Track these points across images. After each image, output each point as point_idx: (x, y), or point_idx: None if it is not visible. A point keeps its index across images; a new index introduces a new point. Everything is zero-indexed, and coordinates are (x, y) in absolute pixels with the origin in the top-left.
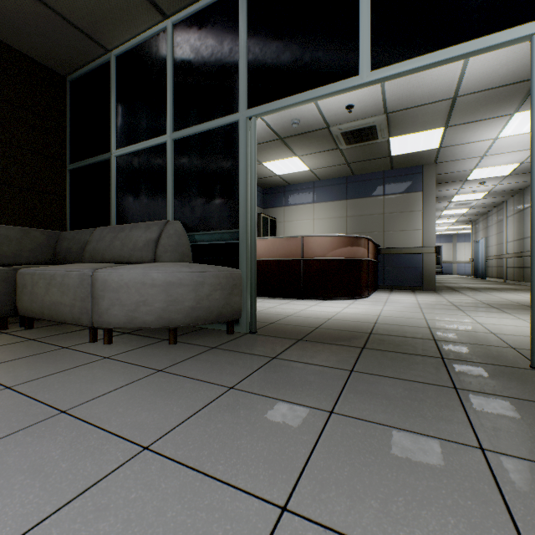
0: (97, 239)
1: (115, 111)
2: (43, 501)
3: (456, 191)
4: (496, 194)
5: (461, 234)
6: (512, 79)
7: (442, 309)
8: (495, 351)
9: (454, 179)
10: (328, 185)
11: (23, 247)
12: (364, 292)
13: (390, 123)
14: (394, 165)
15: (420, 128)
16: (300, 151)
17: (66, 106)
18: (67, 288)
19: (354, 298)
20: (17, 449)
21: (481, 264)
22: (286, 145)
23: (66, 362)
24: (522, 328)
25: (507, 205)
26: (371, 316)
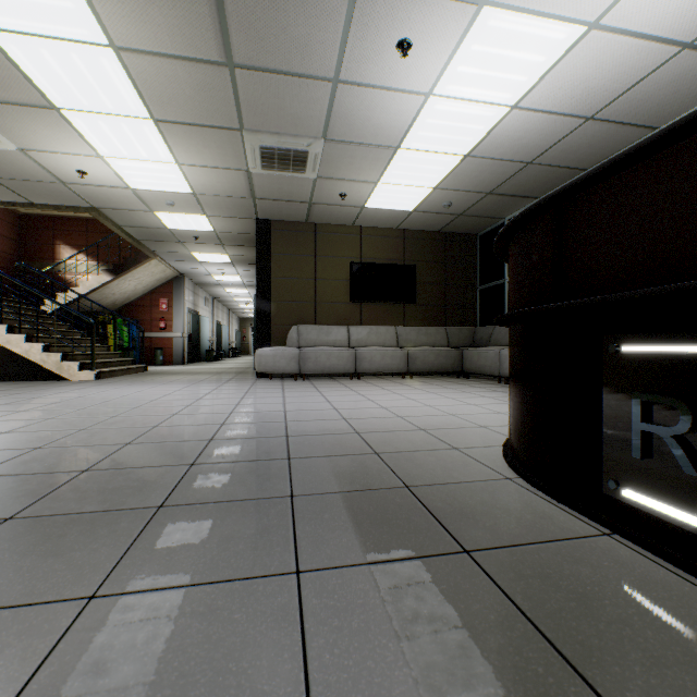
0: (497, 332)
1: None
2: (501, 396)
3: None
4: None
5: None
6: None
7: None
8: None
9: None
10: None
11: (460, 338)
12: None
13: None
14: None
15: None
16: None
17: (477, 251)
18: (487, 358)
19: None
20: (491, 393)
21: None
22: None
23: (492, 386)
24: None
25: None
26: None
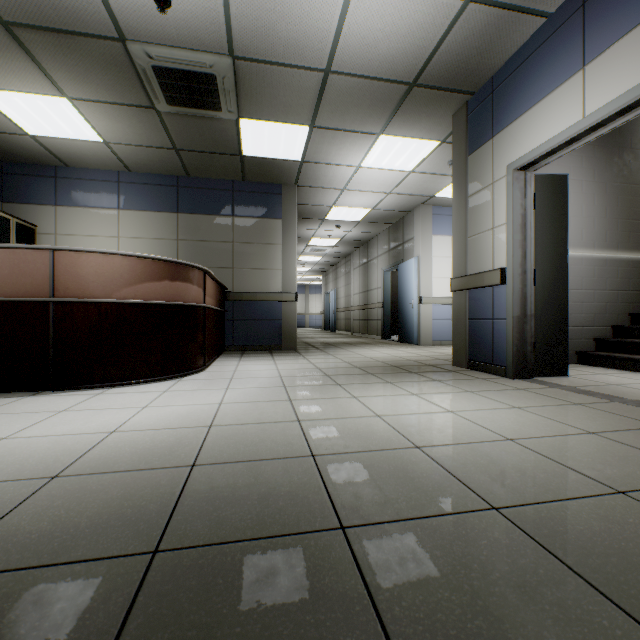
0: None
1: None
2: None
3: (314, 233)
4: (348, 243)
5: (313, 285)
6: (389, 72)
7: (316, 386)
8: (492, 550)
9: (313, 215)
10: (147, 184)
11: None
12: (197, 363)
13: (240, 84)
14: (248, 174)
15: (282, 114)
16: (70, 85)
17: None
18: None
19: (176, 375)
20: None
21: (332, 316)
22: (26, 53)
23: None
24: (437, 419)
25: (355, 256)
26: (193, 432)
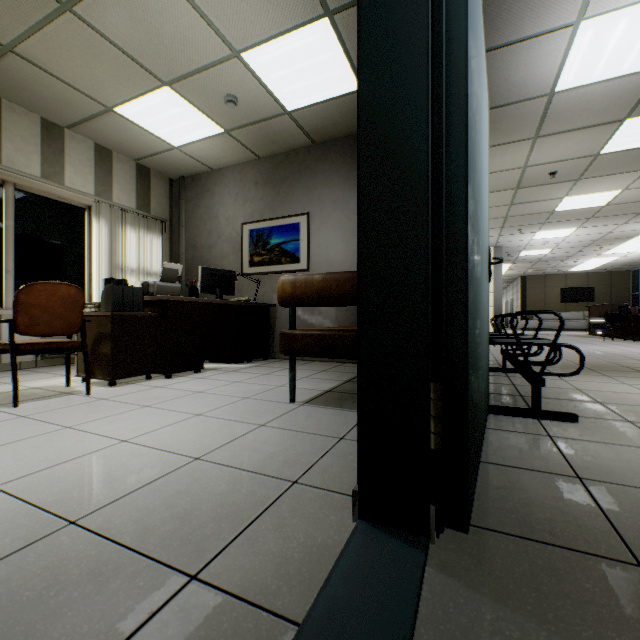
0: None
1: (639, 282)
2: None
3: None
4: None
5: None
6: None
7: None
8: None
9: None
10: None
11: None
12: None
13: None
14: None
15: None
16: None
17: (629, 278)
18: None
19: None
20: None
21: None
22: None
23: None
24: None
25: None
26: None
